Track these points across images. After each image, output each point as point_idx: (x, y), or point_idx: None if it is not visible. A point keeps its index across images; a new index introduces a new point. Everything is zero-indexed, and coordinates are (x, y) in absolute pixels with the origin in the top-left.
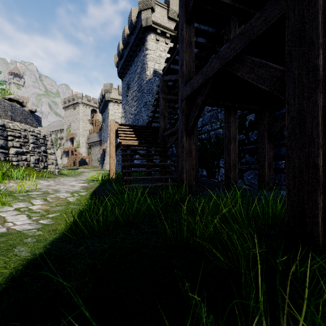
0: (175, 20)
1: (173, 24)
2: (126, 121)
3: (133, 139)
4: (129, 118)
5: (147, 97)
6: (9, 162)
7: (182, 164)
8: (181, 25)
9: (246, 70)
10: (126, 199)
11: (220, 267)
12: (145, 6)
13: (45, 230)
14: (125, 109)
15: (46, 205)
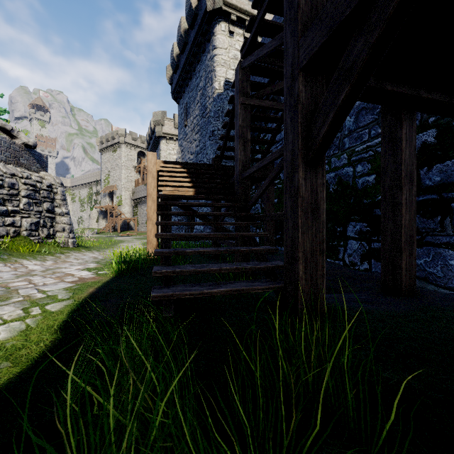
0: None
1: None
2: None
3: (186, 185)
4: (187, 159)
5: (215, 123)
6: None
7: (292, 238)
8: None
9: None
10: (72, 436)
11: None
12: None
13: None
14: (182, 146)
15: None
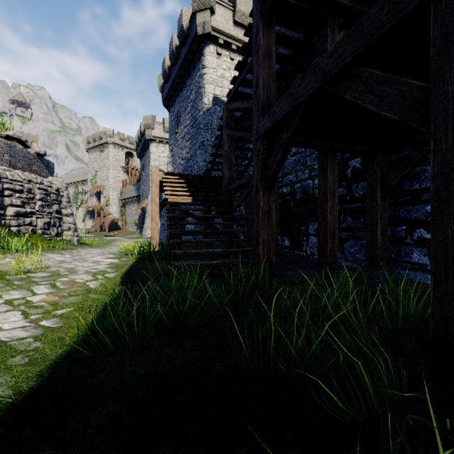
0: (244, 26)
1: (242, 31)
2: (174, 169)
3: (185, 194)
4: (178, 164)
5: (204, 135)
6: (6, 227)
7: (257, 231)
8: (255, 26)
9: (360, 89)
10: (174, 288)
11: (336, 418)
12: (202, 6)
13: (47, 339)
14: (173, 151)
15: (54, 294)
